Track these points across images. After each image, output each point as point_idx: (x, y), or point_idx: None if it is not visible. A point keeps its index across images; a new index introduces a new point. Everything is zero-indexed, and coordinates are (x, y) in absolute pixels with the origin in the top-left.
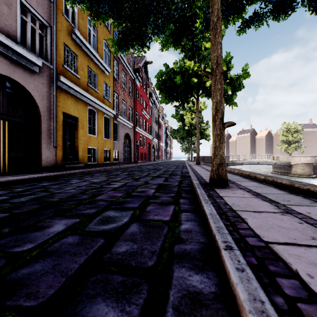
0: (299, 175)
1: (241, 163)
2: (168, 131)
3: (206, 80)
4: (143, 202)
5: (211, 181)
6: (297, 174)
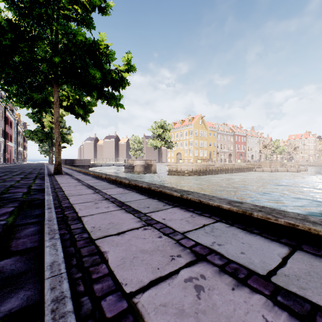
0: (138, 172)
1: (101, 165)
2: (20, 127)
3: (63, 100)
4: (17, 181)
5: (54, 172)
6: (137, 171)
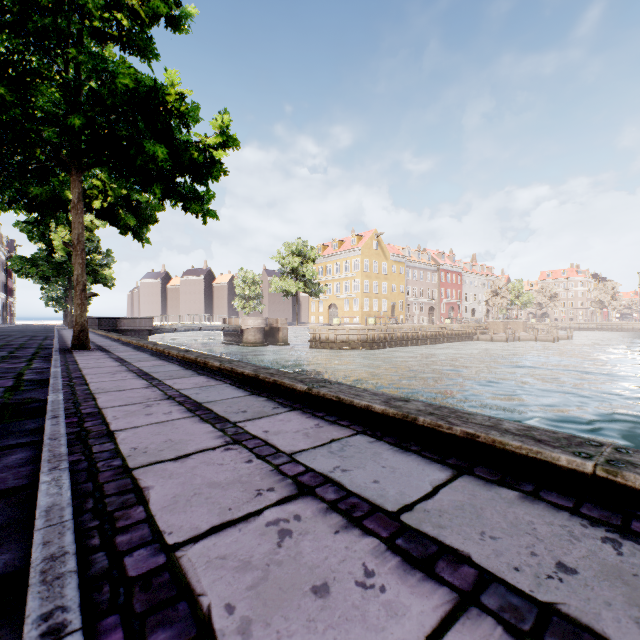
0: (251, 344)
1: (175, 329)
2: (0, 250)
3: (94, 196)
4: None
5: (72, 346)
6: (249, 342)
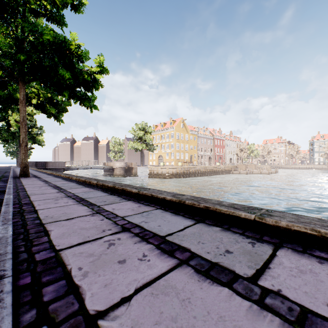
0: (118, 176)
1: (77, 168)
2: None
3: (33, 97)
4: None
5: (20, 175)
6: (117, 175)
